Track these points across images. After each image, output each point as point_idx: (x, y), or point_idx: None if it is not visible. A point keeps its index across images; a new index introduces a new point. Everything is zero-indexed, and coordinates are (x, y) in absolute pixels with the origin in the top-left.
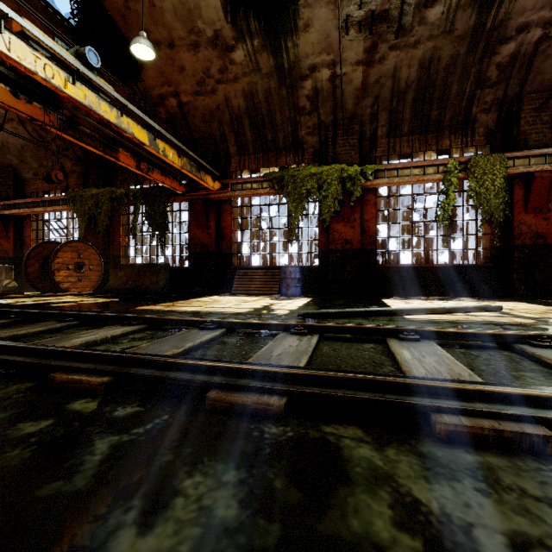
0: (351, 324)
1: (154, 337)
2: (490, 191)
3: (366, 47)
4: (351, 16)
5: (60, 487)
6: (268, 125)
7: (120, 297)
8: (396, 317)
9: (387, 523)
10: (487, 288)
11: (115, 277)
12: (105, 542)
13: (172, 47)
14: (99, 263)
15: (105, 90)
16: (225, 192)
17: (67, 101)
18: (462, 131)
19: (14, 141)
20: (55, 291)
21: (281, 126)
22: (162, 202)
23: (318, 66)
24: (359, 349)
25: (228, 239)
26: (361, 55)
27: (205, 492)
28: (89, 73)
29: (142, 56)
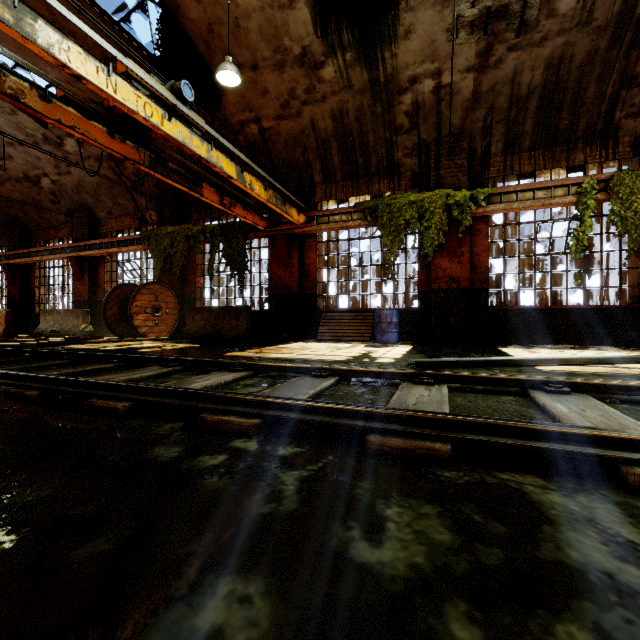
0: (484, 374)
1: (266, 384)
2: (639, 215)
3: (479, 51)
4: (461, 16)
5: (276, 508)
6: (359, 148)
7: (200, 342)
8: (526, 368)
9: (606, 556)
10: (635, 335)
11: (192, 321)
12: (346, 549)
13: (256, 70)
14: (175, 306)
15: (197, 124)
16: (310, 226)
17: (157, 137)
18: (601, 142)
19: (90, 180)
20: (132, 336)
21: (374, 148)
22: (241, 239)
23: (420, 77)
24: (498, 402)
25: (313, 278)
26: (473, 60)
27: (411, 520)
28: (183, 108)
29: (227, 83)
